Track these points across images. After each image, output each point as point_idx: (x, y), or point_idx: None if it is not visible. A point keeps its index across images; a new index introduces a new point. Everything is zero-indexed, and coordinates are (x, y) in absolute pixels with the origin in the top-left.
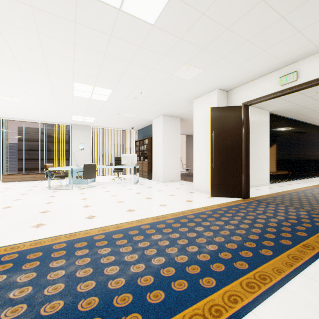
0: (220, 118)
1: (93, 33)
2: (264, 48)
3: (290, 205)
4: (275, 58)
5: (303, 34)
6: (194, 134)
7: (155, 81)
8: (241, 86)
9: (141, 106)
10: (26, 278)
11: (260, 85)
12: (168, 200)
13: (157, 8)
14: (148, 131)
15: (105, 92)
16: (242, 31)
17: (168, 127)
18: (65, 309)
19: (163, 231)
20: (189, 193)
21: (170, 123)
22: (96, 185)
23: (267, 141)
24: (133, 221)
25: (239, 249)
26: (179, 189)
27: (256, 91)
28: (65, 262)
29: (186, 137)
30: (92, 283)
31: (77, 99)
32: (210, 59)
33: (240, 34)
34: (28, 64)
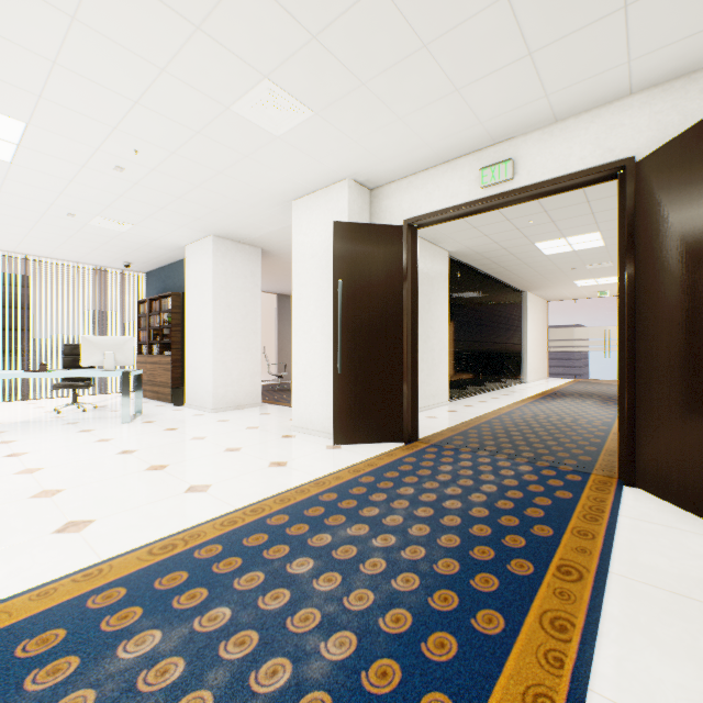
0: (356, 252)
1: None
2: (458, 82)
3: (498, 449)
4: (476, 117)
5: (536, 66)
6: (294, 287)
7: (177, 120)
8: (403, 181)
9: (145, 199)
10: None
11: (442, 183)
12: (218, 467)
13: None
14: (176, 276)
15: None
16: (415, 6)
17: (228, 269)
18: None
19: (176, 604)
20: (280, 440)
21: (234, 258)
22: None
23: (445, 314)
24: (65, 576)
25: (421, 633)
26: (255, 430)
27: (433, 195)
28: None
29: (278, 300)
30: None
31: None
32: (332, 80)
33: (411, 17)
34: None
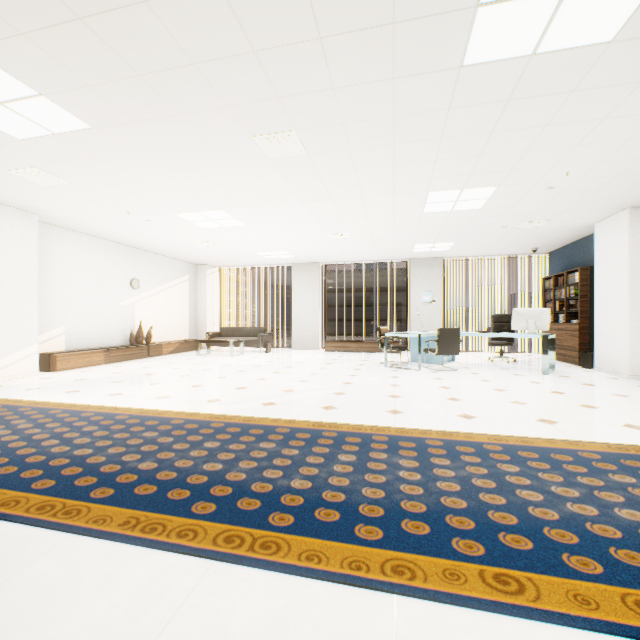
0: None
1: (476, 110)
2: None
3: None
4: None
5: None
6: None
7: (608, 141)
8: None
9: (564, 200)
10: (408, 464)
11: None
12: None
13: (622, 9)
14: (580, 252)
15: (481, 194)
16: None
17: None
18: (470, 510)
19: (639, 473)
20: None
21: None
22: (458, 367)
23: None
24: (556, 439)
25: None
26: None
27: None
28: (450, 463)
29: None
30: (500, 498)
31: (427, 218)
32: None
33: None
34: (372, 186)
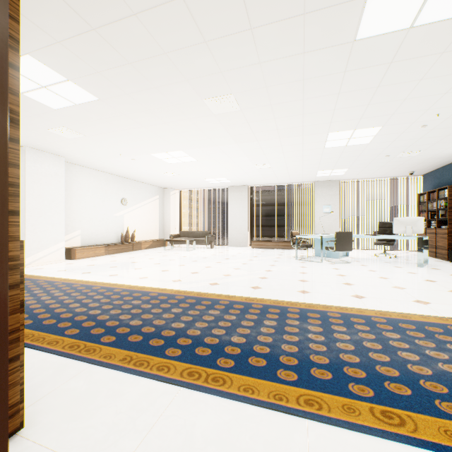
0: None
1: (365, 72)
2: None
3: None
4: None
5: None
6: None
7: None
8: None
9: (435, 135)
10: (314, 329)
11: None
12: None
13: None
14: (449, 174)
15: (369, 132)
16: None
17: None
18: (362, 364)
19: None
20: None
21: None
22: (350, 260)
23: None
24: (429, 315)
25: None
26: None
27: None
28: (346, 329)
29: None
30: (385, 357)
31: (327, 152)
32: None
33: None
34: (286, 130)
